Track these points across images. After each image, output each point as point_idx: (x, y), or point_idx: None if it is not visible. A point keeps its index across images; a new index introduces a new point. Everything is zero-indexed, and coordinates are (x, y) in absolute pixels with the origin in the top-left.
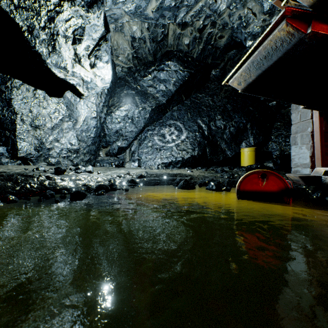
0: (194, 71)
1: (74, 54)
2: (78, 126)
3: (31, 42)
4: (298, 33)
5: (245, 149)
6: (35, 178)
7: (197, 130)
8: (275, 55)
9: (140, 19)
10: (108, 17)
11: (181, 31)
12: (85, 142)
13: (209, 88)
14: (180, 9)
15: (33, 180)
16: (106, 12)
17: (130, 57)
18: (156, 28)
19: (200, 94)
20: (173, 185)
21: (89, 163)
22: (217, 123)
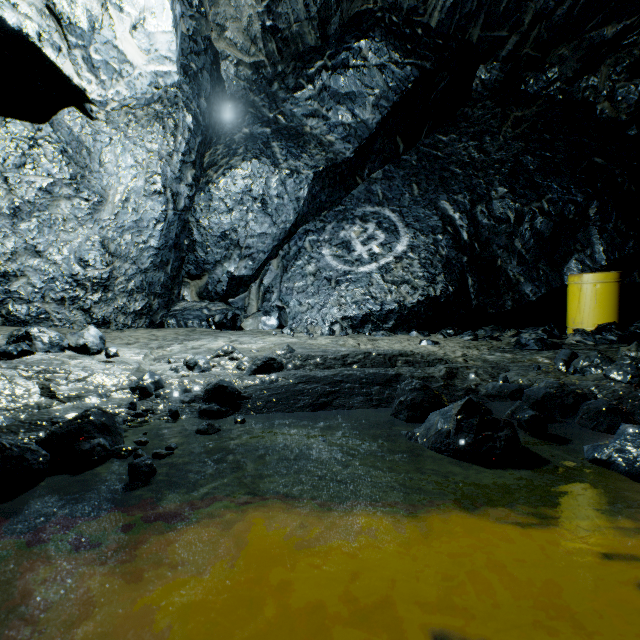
0: (432, 64)
1: None
2: (107, 214)
3: None
4: None
5: (587, 277)
6: None
7: (438, 229)
8: None
9: None
10: None
11: None
12: (131, 260)
13: (470, 119)
14: None
15: None
16: None
17: (257, 30)
18: None
19: (443, 134)
20: (396, 413)
21: (147, 317)
22: (494, 208)
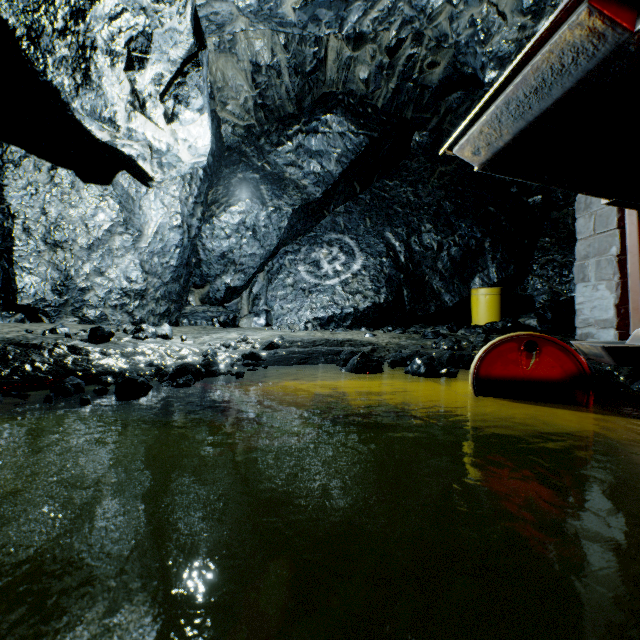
0: (378, 134)
1: (131, 92)
2: (143, 243)
3: (35, 63)
4: (615, 30)
5: (481, 290)
6: (44, 350)
7: (384, 253)
8: (559, 84)
9: (270, 26)
10: (204, 20)
11: (353, 51)
12: (158, 276)
13: (409, 170)
14: (350, 6)
15: (40, 355)
16: (200, 8)
17: (251, 105)
18: (302, 45)
19: (389, 180)
20: (338, 364)
21: (168, 318)
22: (423, 239)
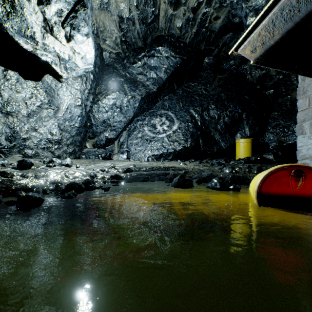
0: (186, 57)
1: (43, 20)
2: (60, 114)
3: None
4: None
5: (241, 140)
6: None
7: (189, 120)
8: None
9: None
10: None
11: (173, 11)
12: (68, 132)
13: (202, 77)
14: None
15: None
16: None
17: (119, 41)
18: (146, 7)
19: (192, 82)
20: (166, 181)
21: (74, 155)
22: (210, 113)
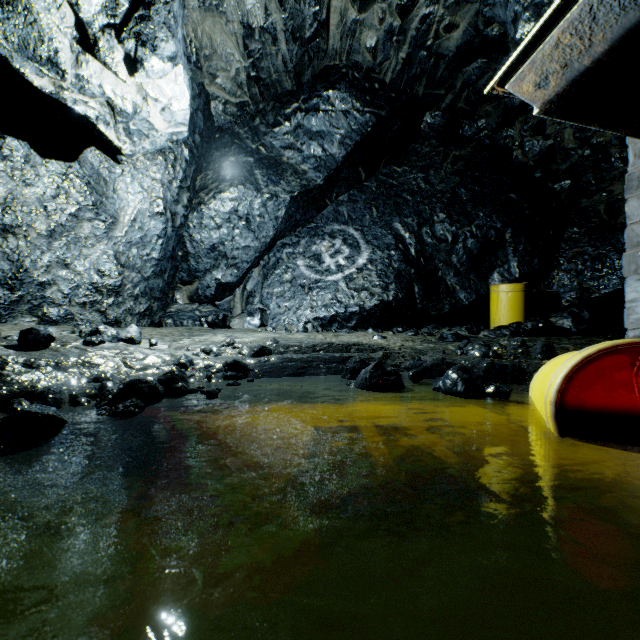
0: (386, 113)
1: (76, 24)
2: (119, 232)
3: None
4: None
5: (502, 287)
6: None
7: (392, 246)
8: None
9: None
10: None
11: (359, 13)
12: (137, 269)
13: (419, 155)
14: None
15: None
16: None
17: (243, 79)
18: (301, 3)
19: (398, 166)
20: (344, 375)
21: (149, 318)
22: (436, 230)
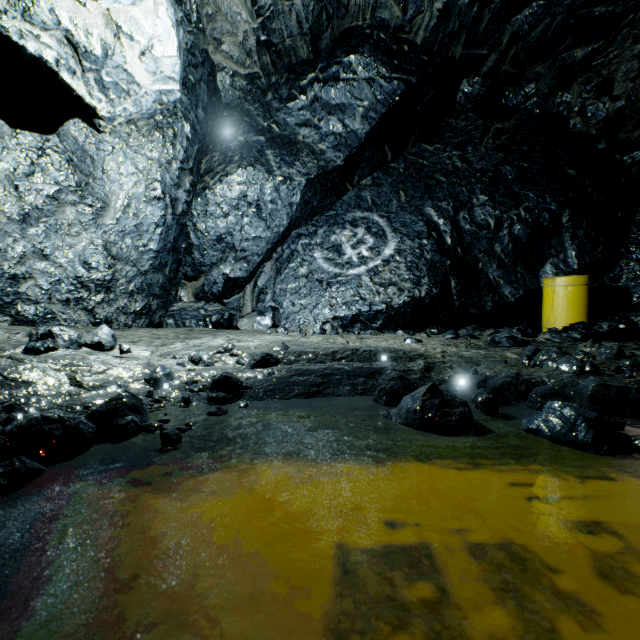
0: (417, 79)
1: None
2: (109, 219)
3: None
4: None
5: (560, 280)
6: None
7: (424, 234)
8: None
9: None
10: None
11: None
12: (132, 262)
13: (454, 130)
14: None
15: None
16: None
17: (252, 44)
18: None
19: (429, 144)
20: (376, 398)
21: (146, 317)
22: (476, 215)
